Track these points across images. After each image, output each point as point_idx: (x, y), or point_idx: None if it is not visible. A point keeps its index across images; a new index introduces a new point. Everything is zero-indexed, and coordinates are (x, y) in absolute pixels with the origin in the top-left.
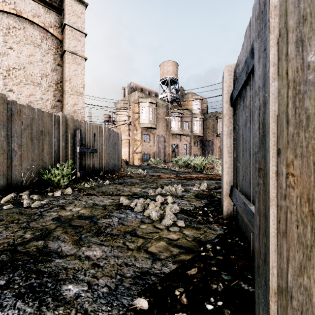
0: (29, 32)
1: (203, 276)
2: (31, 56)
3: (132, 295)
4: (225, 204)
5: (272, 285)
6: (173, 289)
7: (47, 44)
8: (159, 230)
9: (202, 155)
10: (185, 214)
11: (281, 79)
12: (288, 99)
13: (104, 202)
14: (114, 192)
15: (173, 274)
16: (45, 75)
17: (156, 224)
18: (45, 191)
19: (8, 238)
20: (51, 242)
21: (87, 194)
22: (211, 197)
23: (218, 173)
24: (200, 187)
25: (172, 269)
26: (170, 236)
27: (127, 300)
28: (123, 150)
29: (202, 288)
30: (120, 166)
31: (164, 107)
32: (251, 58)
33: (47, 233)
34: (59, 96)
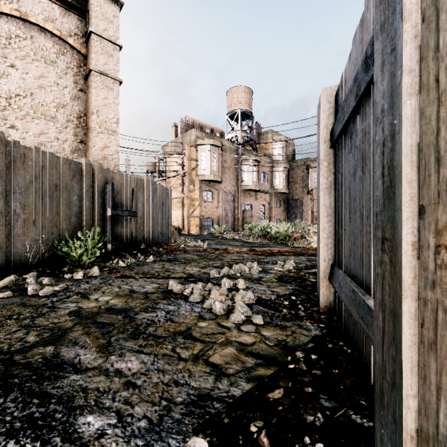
0: (39, 44)
1: (292, 402)
2: (42, 78)
3: (184, 432)
4: (323, 292)
5: (408, 425)
6: (248, 422)
7: (66, 61)
8: (225, 330)
9: (286, 220)
10: (264, 306)
11: (426, 92)
12: (439, 123)
13: (146, 287)
14: (161, 273)
15: (246, 398)
16: (61, 104)
17: (222, 321)
18: (60, 272)
19: (1, 343)
20: (66, 348)
21: (121, 276)
22: (302, 280)
23: (310, 245)
24: (285, 266)
25: (244, 391)
26: (242, 339)
27: (177, 441)
28: (174, 213)
29: (291, 421)
30: (170, 235)
31: (232, 151)
32: (364, 73)
33: (60, 334)
34: (82, 135)
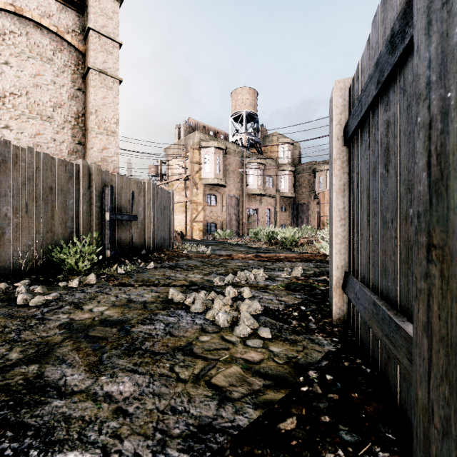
0: (35, 40)
1: (307, 435)
2: (38, 76)
3: None
4: (335, 302)
5: None
6: None
7: (63, 58)
8: (230, 345)
9: (292, 225)
10: (272, 317)
11: None
12: None
13: (145, 296)
14: (162, 280)
15: (254, 429)
16: (58, 104)
17: (226, 334)
18: (54, 280)
19: None
20: (51, 367)
21: (119, 283)
22: (311, 288)
23: (317, 251)
24: (292, 273)
25: (252, 420)
26: (248, 356)
27: None
28: (177, 218)
29: None
30: (172, 240)
31: (237, 154)
32: (389, 54)
33: (46, 351)
34: (80, 136)
